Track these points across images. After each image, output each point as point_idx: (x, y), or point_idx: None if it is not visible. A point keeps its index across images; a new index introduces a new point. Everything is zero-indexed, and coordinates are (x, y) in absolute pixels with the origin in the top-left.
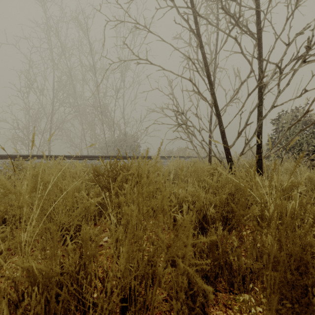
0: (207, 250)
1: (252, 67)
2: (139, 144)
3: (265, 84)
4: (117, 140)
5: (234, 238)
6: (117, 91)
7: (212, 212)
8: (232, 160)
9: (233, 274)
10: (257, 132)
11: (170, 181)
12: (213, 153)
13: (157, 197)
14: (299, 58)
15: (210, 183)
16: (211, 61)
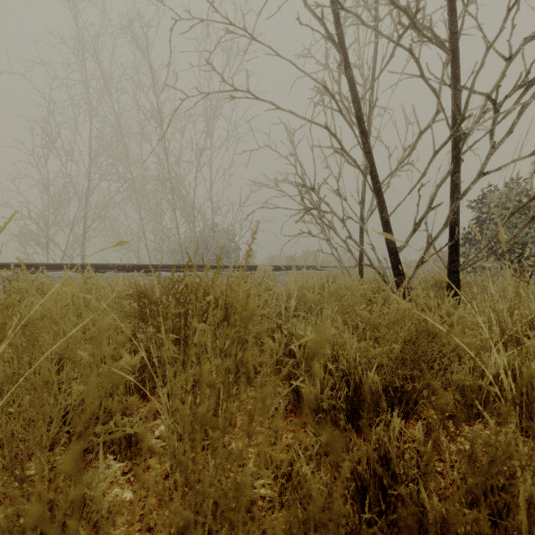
0: (368, 473)
1: (440, 103)
2: (238, 246)
3: (464, 133)
4: (200, 238)
5: (420, 438)
6: (200, 153)
7: (373, 380)
8: (403, 274)
9: (428, 532)
10: (450, 222)
11: (290, 312)
12: (365, 261)
13: (240, 396)
14: (529, 84)
15: (367, 318)
16: (365, 92)
